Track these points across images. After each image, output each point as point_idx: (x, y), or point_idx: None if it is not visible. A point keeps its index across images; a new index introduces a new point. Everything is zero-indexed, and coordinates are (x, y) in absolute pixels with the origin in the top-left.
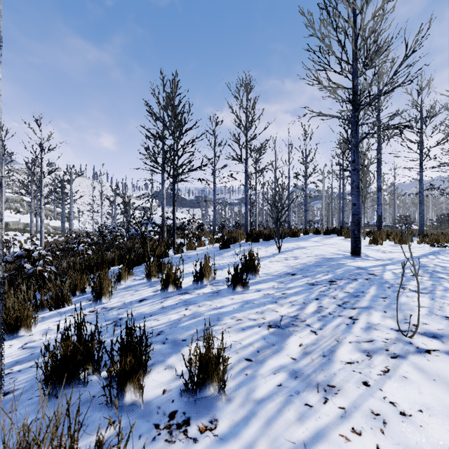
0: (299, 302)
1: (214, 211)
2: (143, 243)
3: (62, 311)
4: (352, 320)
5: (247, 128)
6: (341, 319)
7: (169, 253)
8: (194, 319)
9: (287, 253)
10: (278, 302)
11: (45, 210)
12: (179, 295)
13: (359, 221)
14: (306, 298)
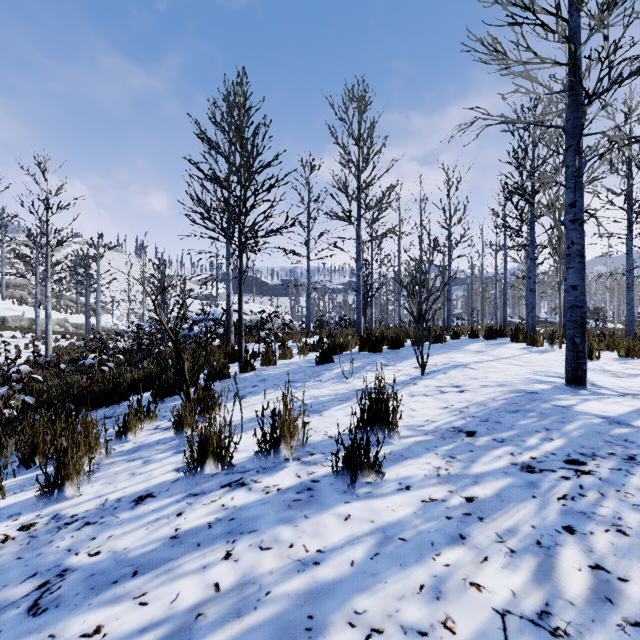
0: (524, 541)
1: (308, 301)
2: (178, 359)
3: None
4: None
5: (360, 168)
6: None
7: (230, 372)
8: (238, 621)
9: (438, 377)
10: (469, 539)
11: (63, 299)
12: (223, 488)
13: (584, 319)
14: (536, 523)
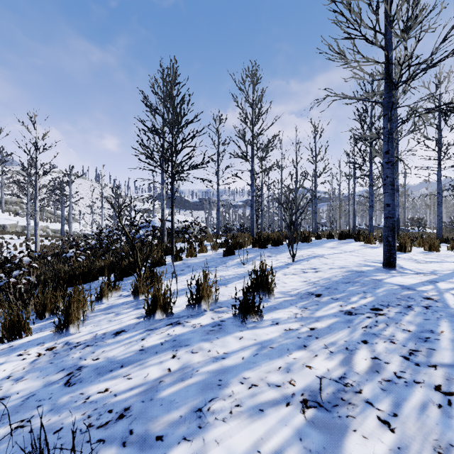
0: (339, 347)
1: (217, 213)
2: (133, 251)
3: (14, 346)
4: (443, 395)
5: (253, 122)
6: (422, 391)
7: (166, 261)
8: (182, 382)
9: (303, 263)
10: (309, 347)
11: (45, 212)
12: (168, 326)
13: (394, 225)
14: (347, 339)
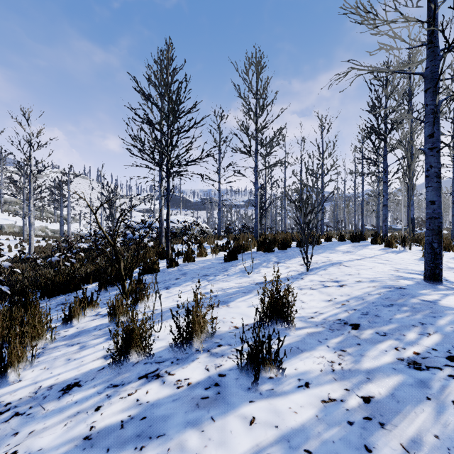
0: None
1: (219, 213)
2: (117, 258)
3: None
4: None
5: (257, 115)
6: None
7: (159, 267)
8: None
9: (320, 273)
10: (375, 452)
11: (45, 212)
12: (140, 379)
13: (441, 228)
14: (439, 432)
